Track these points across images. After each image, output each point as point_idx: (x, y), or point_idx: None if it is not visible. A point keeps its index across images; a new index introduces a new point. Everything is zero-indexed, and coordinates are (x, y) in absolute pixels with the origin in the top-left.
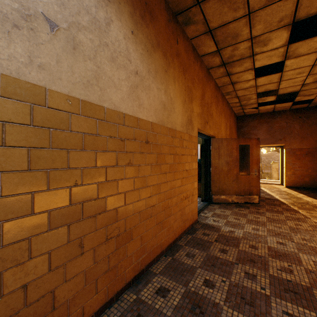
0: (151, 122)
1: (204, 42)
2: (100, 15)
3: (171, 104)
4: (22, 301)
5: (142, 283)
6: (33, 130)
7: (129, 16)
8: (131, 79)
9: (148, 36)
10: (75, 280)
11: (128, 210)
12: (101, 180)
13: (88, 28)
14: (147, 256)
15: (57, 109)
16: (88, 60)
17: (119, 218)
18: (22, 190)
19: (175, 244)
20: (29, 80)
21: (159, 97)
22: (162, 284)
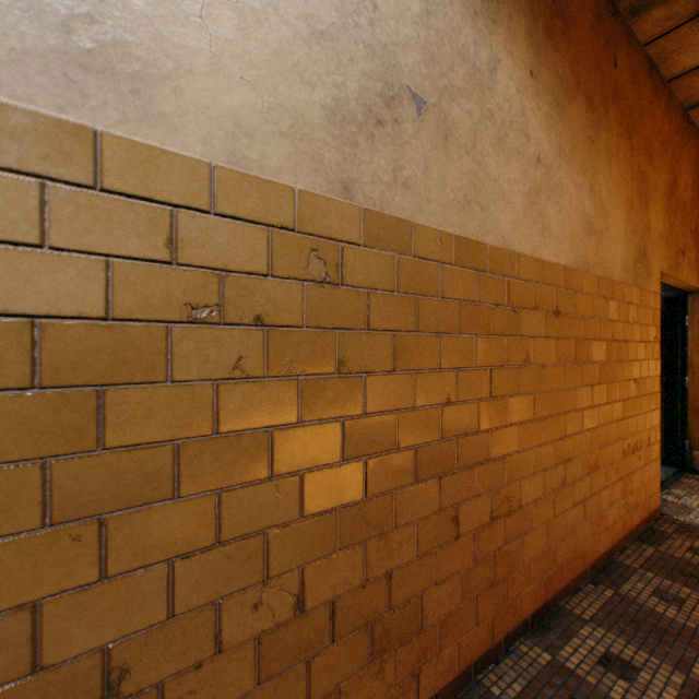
0: (563, 267)
1: (686, 42)
2: (481, 56)
3: (602, 219)
4: (385, 600)
5: (555, 632)
6: (397, 299)
7: (524, 39)
8: (528, 177)
9: (558, 71)
10: (447, 587)
11: (524, 463)
12: (483, 395)
13: (464, 91)
14: (556, 573)
15: (424, 258)
16: (464, 154)
17: (509, 477)
18: (385, 407)
19: (610, 560)
20: (393, 212)
21: (579, 205)
22: (609, 647)
